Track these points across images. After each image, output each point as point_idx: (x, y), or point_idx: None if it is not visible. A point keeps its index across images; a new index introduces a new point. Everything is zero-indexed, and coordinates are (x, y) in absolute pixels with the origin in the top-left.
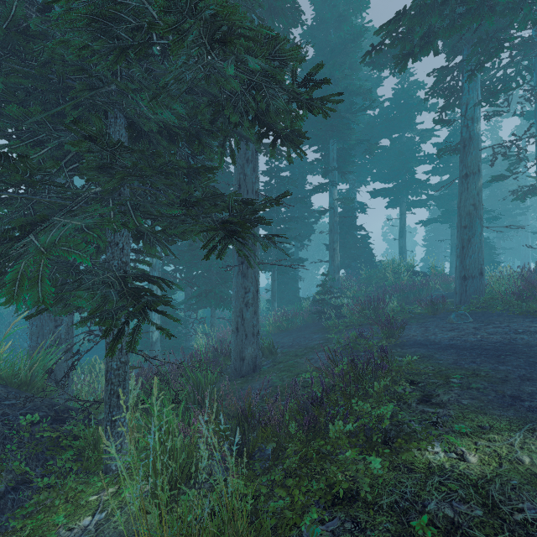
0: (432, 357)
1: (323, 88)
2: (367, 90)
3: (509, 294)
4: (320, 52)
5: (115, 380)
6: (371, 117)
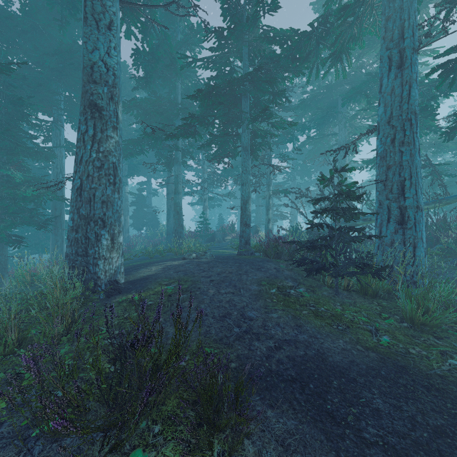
0: None
1: None
2: None
3: None
4: None
5: (4, 264)
6: None
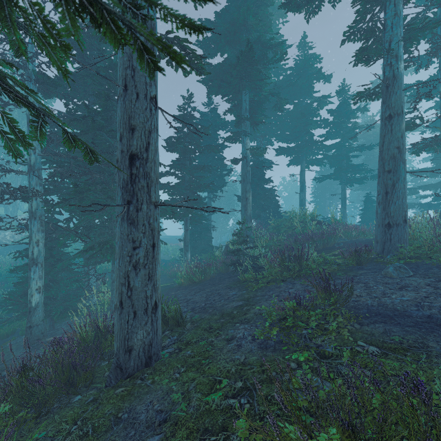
0: (429, 351)
1: (236, 36)
2: (278, 43)
3: (436, 243)
4: (233, 3)
5: None
6: (277, 81)
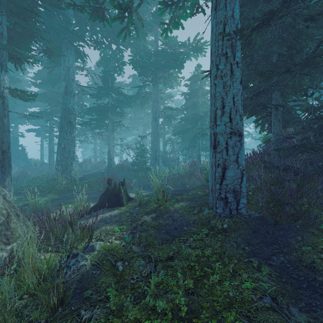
0: None
1: None
2: None
3: None
4: None
5: None
6: None
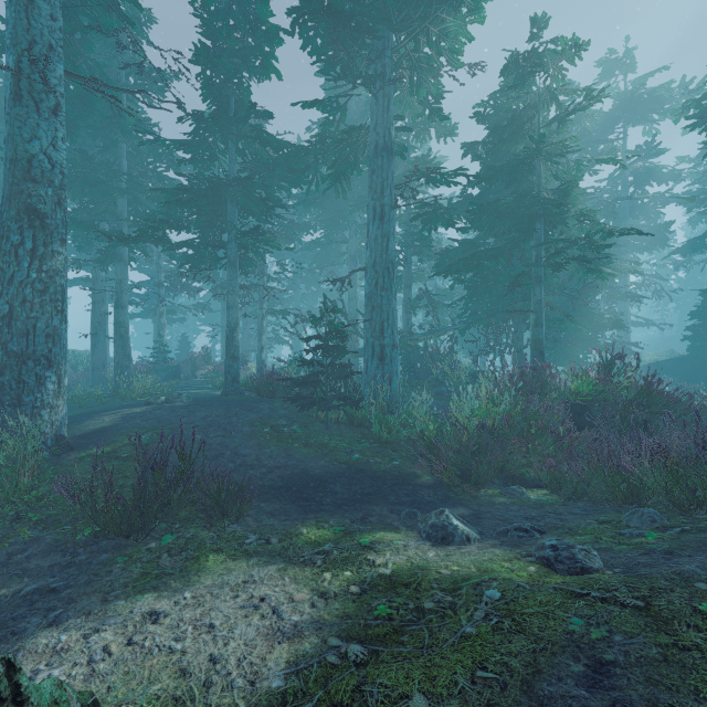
0: None
1: None
2: None
3: None
4: None
5: None
6: None
